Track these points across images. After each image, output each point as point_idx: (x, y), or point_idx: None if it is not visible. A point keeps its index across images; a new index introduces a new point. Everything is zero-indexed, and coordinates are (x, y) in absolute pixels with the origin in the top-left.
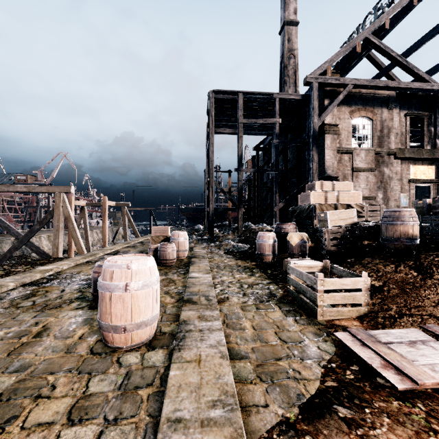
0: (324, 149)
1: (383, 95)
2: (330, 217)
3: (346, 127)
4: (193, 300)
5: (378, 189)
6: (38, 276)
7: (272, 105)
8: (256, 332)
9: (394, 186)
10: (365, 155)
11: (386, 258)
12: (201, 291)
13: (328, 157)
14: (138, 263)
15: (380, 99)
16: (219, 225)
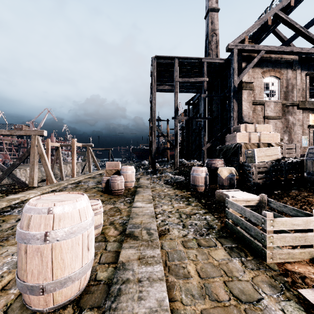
0: (242, 101)
1: (288, 59)
2: (257, 153)
3: (258, 84)
4: (135, 234)
5: (284, 133)
6: (4, 205)
7: (201, 68)
8: (203, 281)
9: (296, 130)
10: (274, 106)
11: (313, 191)
12: (143, 222)
13: (245, 108)
14: (64, 206)
15: (286, 62)
16: (159, 161)
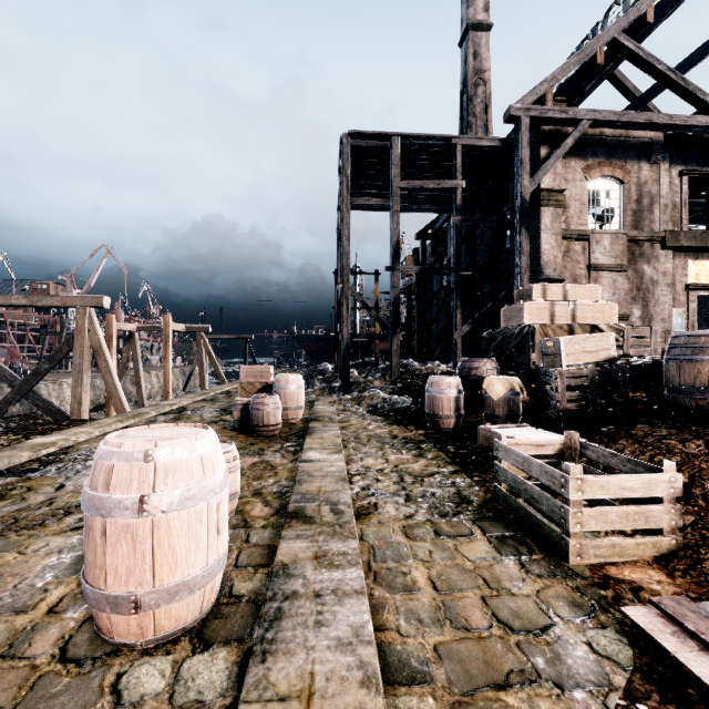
0: (540, 232)
1: (642, 140)
2: (565, 347)
3: (577, 194)
4: (307, 514)
5: (633, 302)
6: (25, 457)
7: (450, 158)
8: (441, 597)
9: (660, 296)
10: (610, 243)
11: (681, 427)
12: (323, 491)
13: (547, 246)
14: (173, 448)
15: (636, 146)
16: (358, 363)
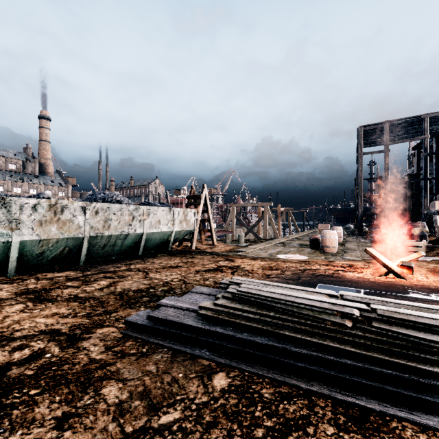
0: None
1: None
2: (438, 218)
3: None
4: (348, 249)
5: None
6: (278, 242)
7: (423, 121)
8: None
9: None
10: None
11: None
12: (351, 248)
13: None
14: (332, 231)
15: None
16: (369, 224)
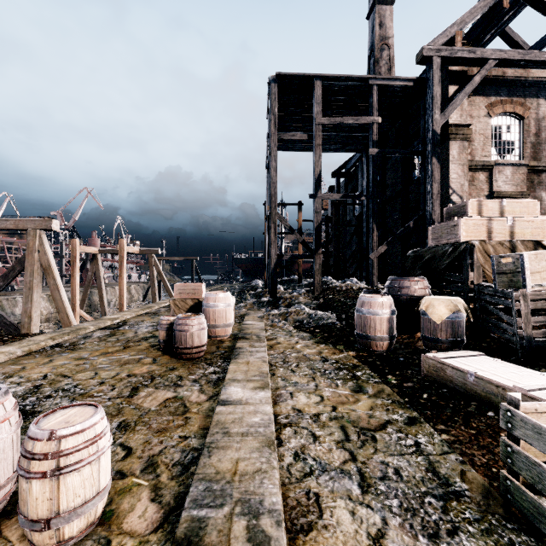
0: (448, 163)
1: (541, 79)
2: (530, 264)
3: (481, 129)
4: None
5: None
6: None
7: (366, 99)
8: None
9: None
10: (511, 172)
11: None
12: (240, 472)
13: (455, 175)
14: None
15: (535, 85)
16: (284, 280)
